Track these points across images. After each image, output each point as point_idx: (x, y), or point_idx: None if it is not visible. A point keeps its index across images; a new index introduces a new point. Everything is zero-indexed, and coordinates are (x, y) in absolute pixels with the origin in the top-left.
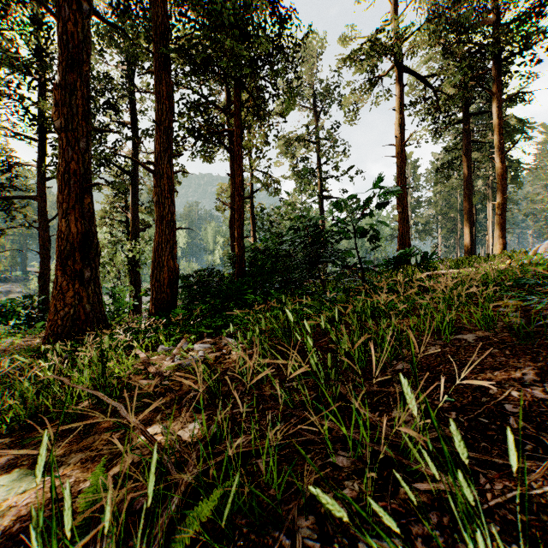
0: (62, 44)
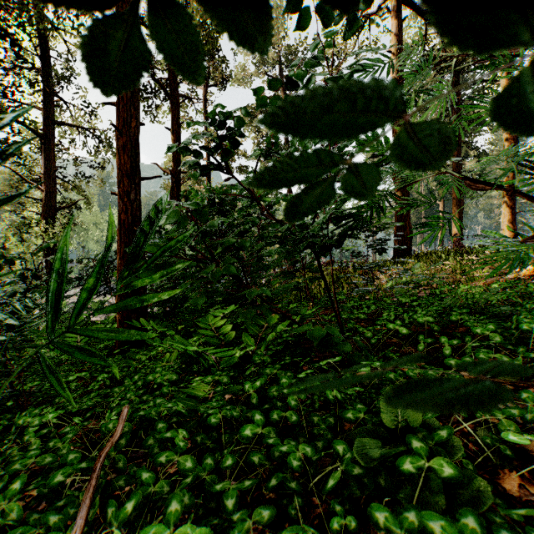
0: None
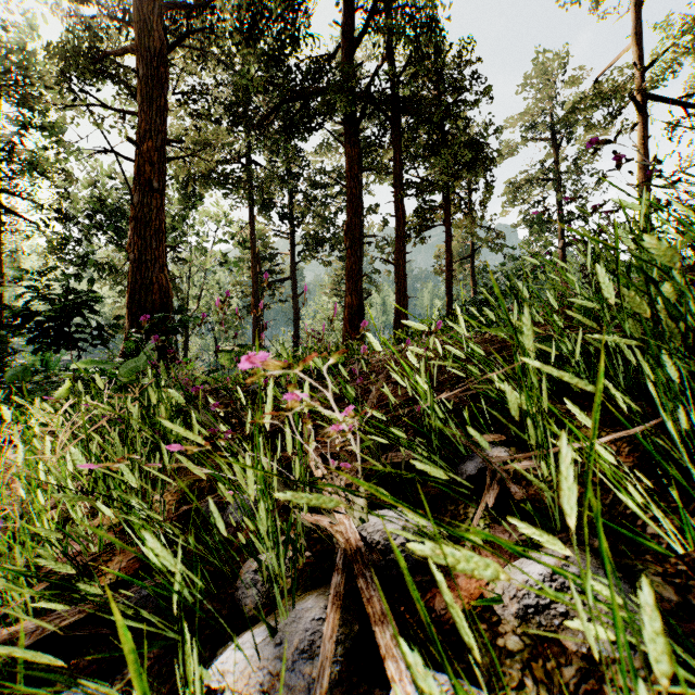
0: (348, 202)
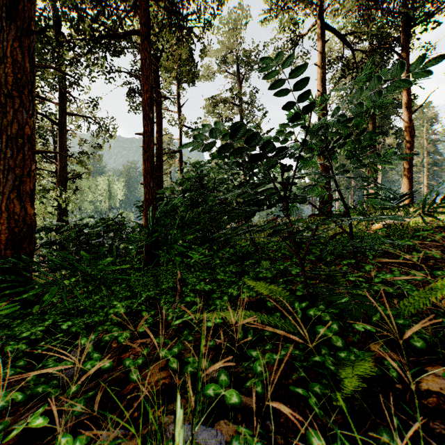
0: None
